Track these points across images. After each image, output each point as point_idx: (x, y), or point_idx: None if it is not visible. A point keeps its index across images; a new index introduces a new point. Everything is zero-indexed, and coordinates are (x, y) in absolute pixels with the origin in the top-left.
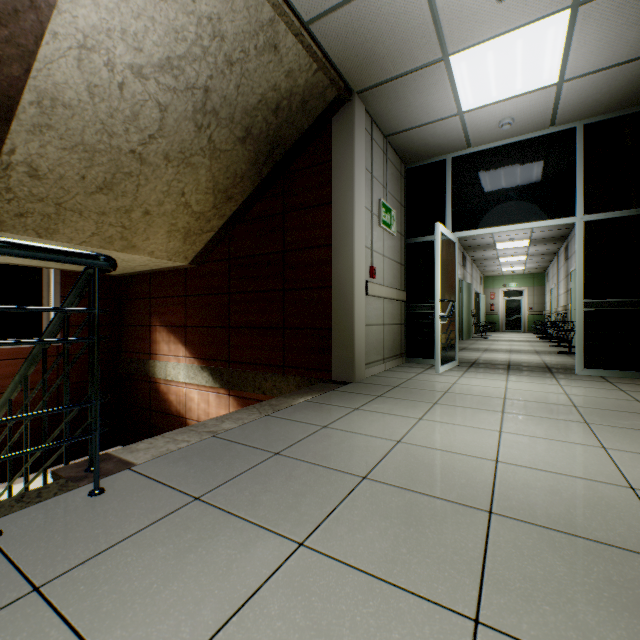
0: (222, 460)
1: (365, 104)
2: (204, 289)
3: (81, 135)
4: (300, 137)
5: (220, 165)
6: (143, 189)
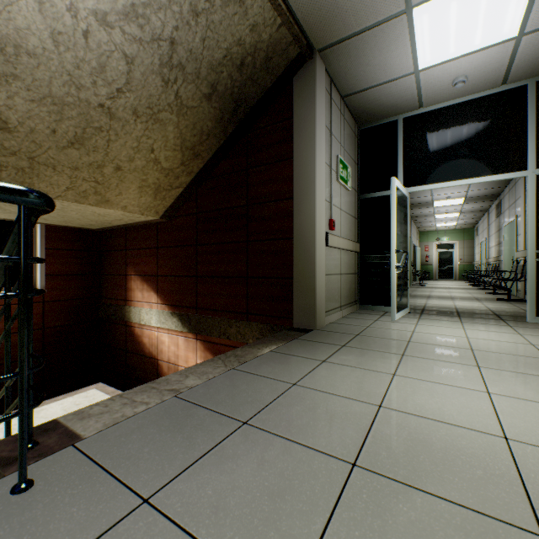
0: (182, 432)
1: (325, 63)
2: (174, 241)
3: (48, 86)
4: (263, 95)
5: (187, 122)
6: (113, 144)
